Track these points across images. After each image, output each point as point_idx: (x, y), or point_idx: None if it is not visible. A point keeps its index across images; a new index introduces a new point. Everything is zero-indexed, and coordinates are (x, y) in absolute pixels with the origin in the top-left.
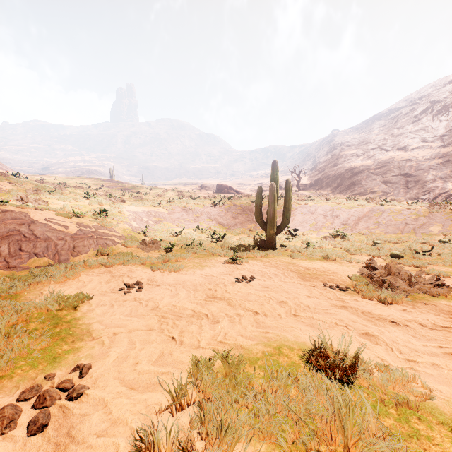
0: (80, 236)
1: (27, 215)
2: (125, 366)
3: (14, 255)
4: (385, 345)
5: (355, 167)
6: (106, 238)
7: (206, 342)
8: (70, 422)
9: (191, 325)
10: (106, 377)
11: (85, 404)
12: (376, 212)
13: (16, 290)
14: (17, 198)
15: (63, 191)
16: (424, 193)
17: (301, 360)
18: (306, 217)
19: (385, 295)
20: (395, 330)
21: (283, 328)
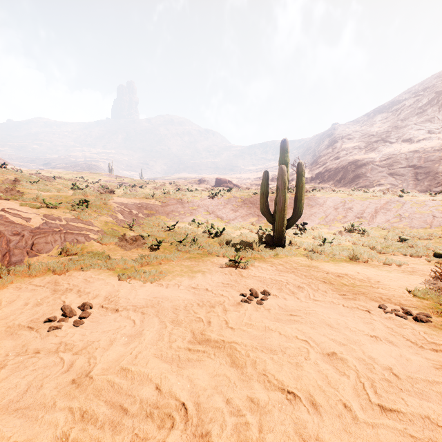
0: (44, 231)
1: None
2: None
3: None
4: None
5: (359, 159)
6: (78, 233)
7: None
8: None
9: None
10: None
11: None
12: (395, 204)
13: None
14: None
15: (52, 182)
16: (437, 185)
17: None
18: (315, 210)
19: None
20: None
21: None
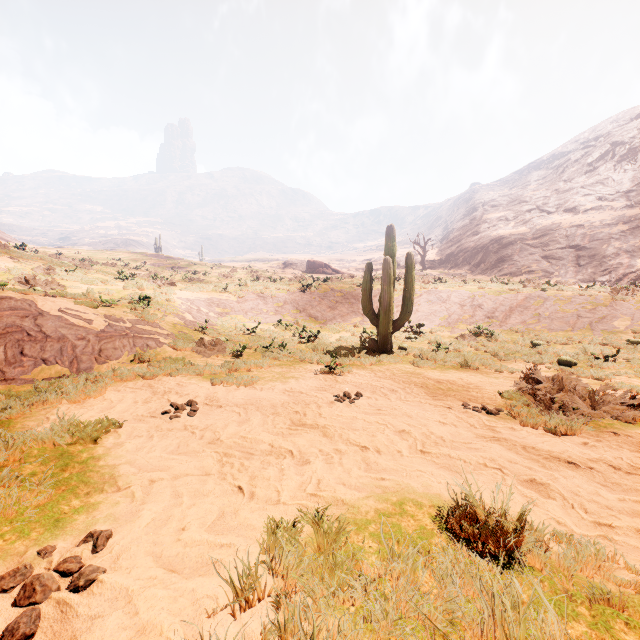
0: (110, 335)
1: (33, 304)
2: (164, 533)
3: (13, 361)
4: (562, 500)
5: (504, 236)
6: (147, 337)
7: (290, 494)
8: (71, 630)
9: (267, 467)
10: (133, 552)
11: (98, 598)
12: (535, 300)
13: (10, 414)
14: (20, 280)
15: (88, 269)
16: (603, 273)
17: (436, 524)
18: (435, 308)
19: (555, 421)
20: (575, 476)
21: (406, 471)
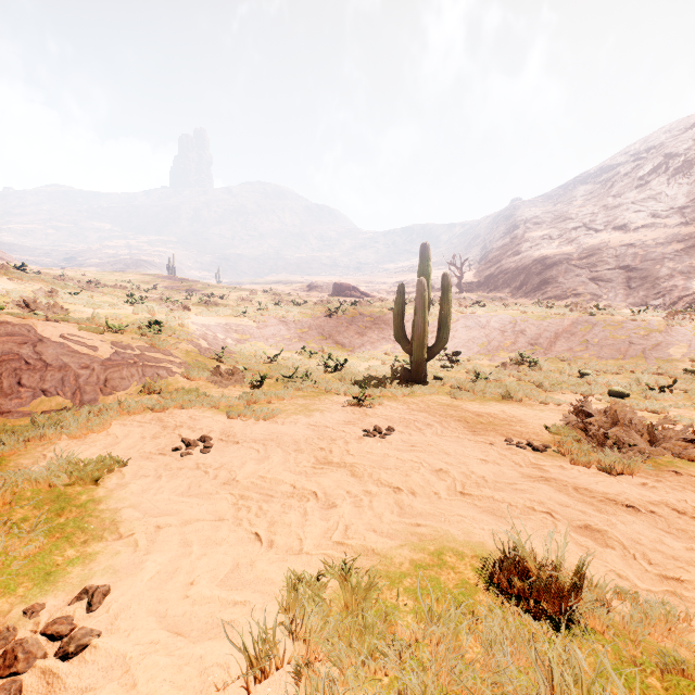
0: (117, 363)
1: (33, 330)
2: (170, 588)
3: (9, 392)
4: (622, 549)
5: (548, 255)
6: (157, 365)
7: (314, 542)
8: None
9: (288, 511)
10: (134, 611)
11: (90, 666)
12: (582, 326)
13: (2, 451)
14: (19, 303)
15: (95, 292)
16: (656, 296)
17: (479, 577)
18: (474, 334)
19: (610, 459)
20: (635, 521)
21: (444, 516)
